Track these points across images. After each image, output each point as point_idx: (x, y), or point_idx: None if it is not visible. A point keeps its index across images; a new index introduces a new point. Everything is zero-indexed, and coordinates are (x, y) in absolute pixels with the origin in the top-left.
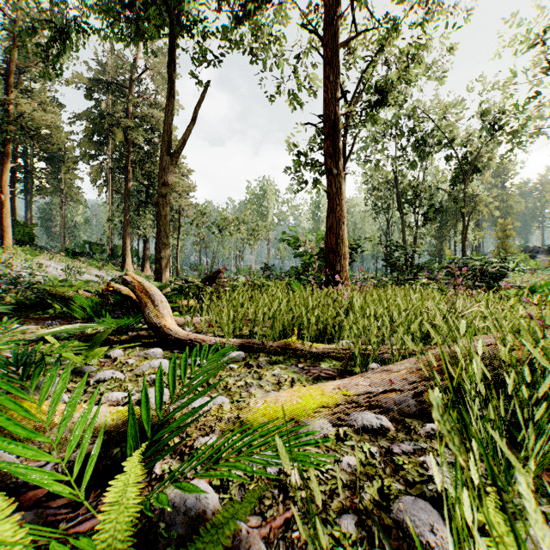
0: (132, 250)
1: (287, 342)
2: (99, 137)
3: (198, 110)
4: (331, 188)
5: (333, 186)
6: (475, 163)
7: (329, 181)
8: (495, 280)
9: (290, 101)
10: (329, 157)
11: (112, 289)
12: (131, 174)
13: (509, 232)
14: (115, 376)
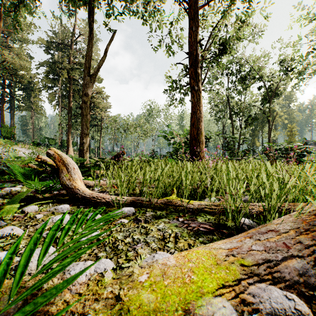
0: (73, 143)
1: (168, 199)
2: (53, 76)
3: (108, 47)
4: (193, 99)
5: (195, 97)
6: (276, 91)
7: (192, 94)
8: (300, 157)
9: (167, 50)
10: (192, 79)
11: (41, 160)
12: (72, 98)
13: (294, 132)
14: (13, 233)
